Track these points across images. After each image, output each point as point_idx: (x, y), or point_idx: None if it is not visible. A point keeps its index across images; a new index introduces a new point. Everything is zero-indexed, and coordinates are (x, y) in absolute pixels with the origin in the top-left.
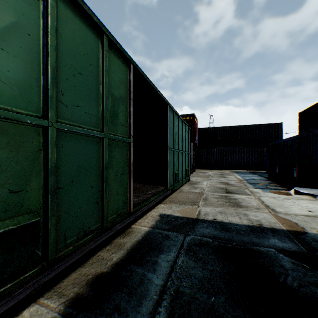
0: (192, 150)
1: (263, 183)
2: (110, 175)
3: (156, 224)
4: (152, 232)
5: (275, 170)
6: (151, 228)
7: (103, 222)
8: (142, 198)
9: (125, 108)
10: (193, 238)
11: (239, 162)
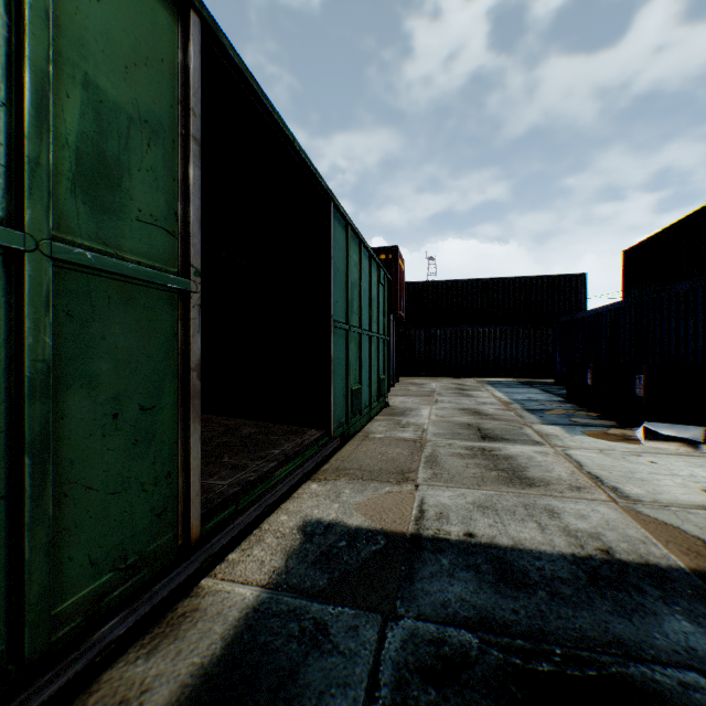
0: (392, 333)
1: (560, 410)
2: (78, 416)
3: (286, 570)
4: (269, 610)
5: (583, 379)
6: (268, 588)
7: (22, 637)
8: (245, 476)
9: (168, 163)
10: (411, 632)
11: (495, 360)
